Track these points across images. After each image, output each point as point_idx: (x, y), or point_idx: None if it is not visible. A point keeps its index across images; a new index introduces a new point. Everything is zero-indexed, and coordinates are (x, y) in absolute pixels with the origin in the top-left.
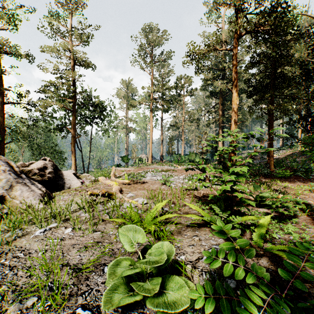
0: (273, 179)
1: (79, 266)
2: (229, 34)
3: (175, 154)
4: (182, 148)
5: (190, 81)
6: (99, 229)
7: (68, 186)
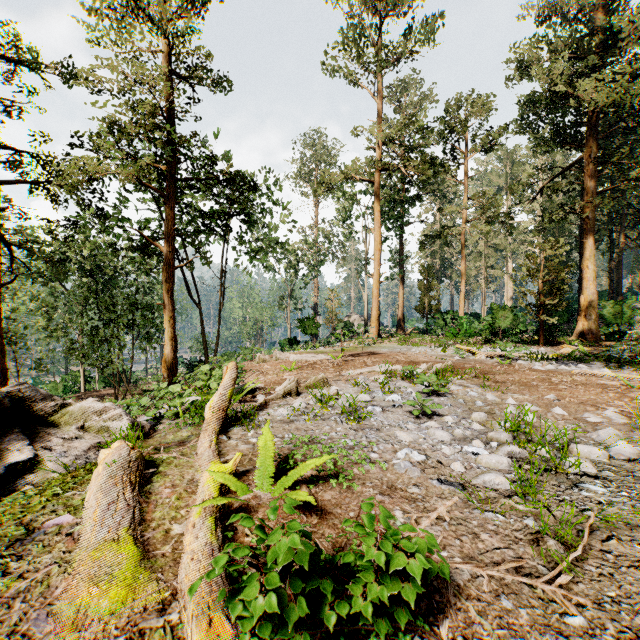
0: None
1: None
2: None
3: (439, 312)
4: (462, 296)
5: (487, 105)
6: None
7: None
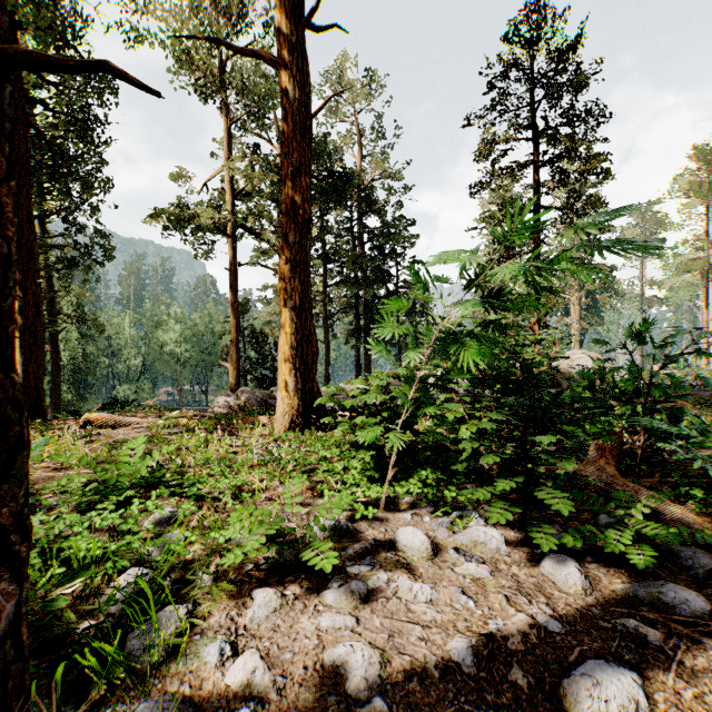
0: None
1: None
2: None
3: None
4: None
5: None
6: None
7: None
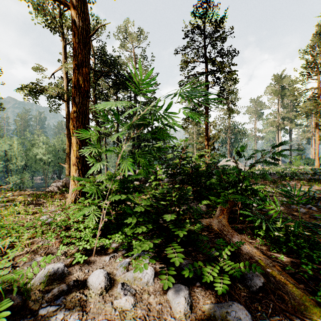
0: None
1: None
2: None
3: (304, 158)
4: (312, 153)
5: None
6: None
7: None
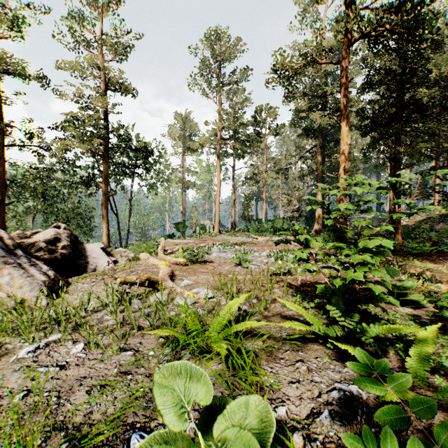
0: (405, 257)
1: (83, 430)
2: (332, 44)
3: (253, 219)
4: (264, 211)
5: (274, 113)
6: (132, 345)
7: (93, 267)
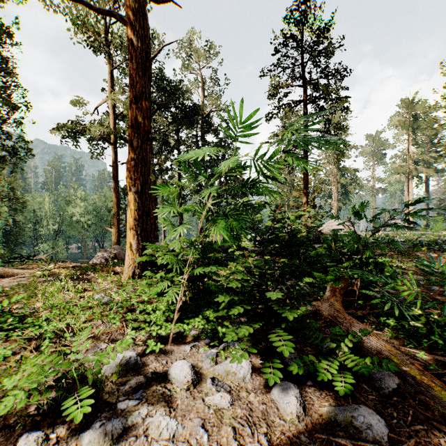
0: None
1: None
2: None
3: None
4: None
5: None
6: None
7: None
